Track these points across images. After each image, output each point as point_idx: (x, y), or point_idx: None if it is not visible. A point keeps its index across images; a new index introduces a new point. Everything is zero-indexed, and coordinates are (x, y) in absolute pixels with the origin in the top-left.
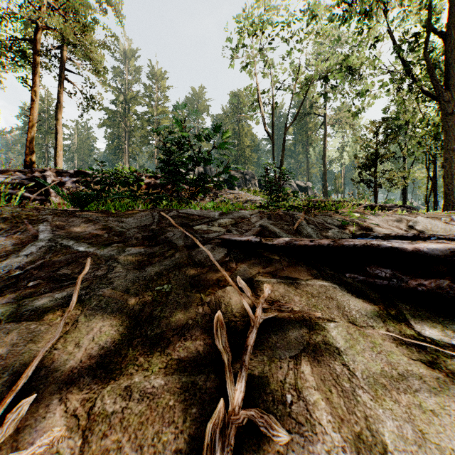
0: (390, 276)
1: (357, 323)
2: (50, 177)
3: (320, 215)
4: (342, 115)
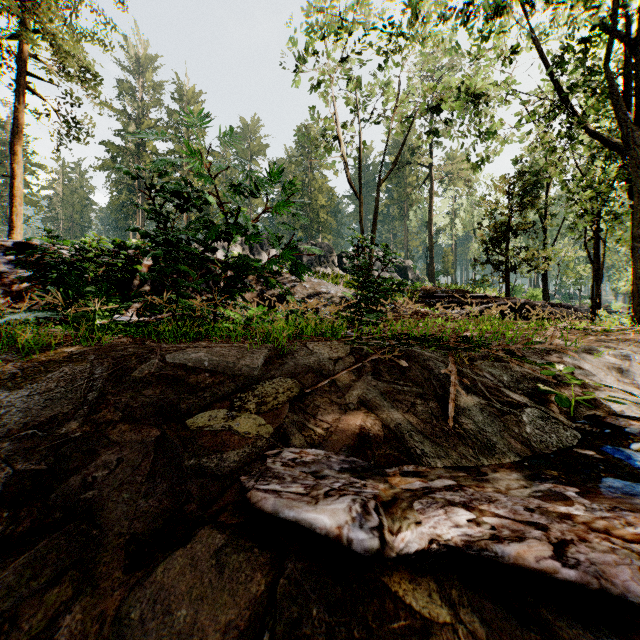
0: None
1: None
2: None
3: (479, 358)
4: (454, 167)
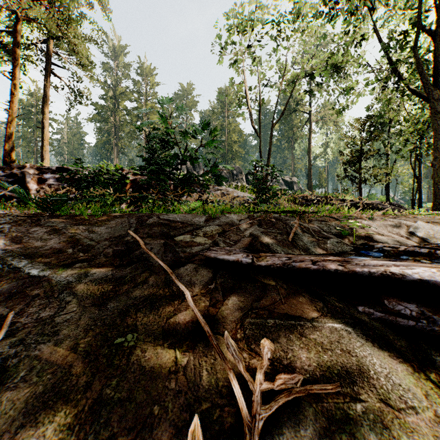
0: (417, 315)
1: (391, 401)
2: (29, 174)
3: (314, 220)
4: (326, 112)
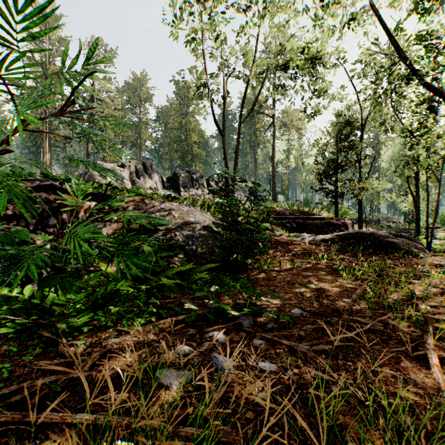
0: None
1: None
2: None
3: None
4: (290, 118)
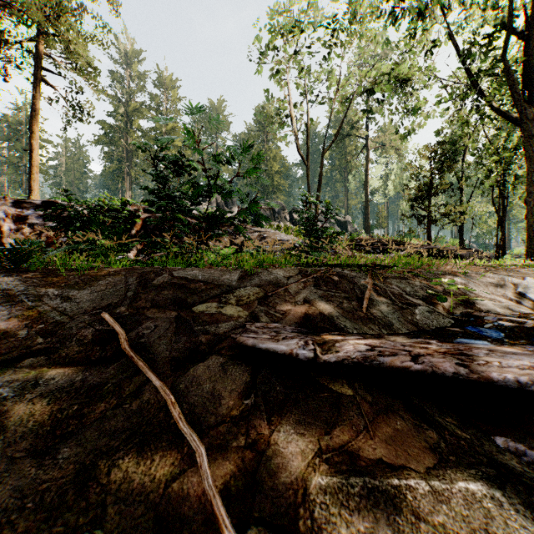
0: None
1: None
2: (4, 209)
3: (391, 277)
4: (386, 138)
